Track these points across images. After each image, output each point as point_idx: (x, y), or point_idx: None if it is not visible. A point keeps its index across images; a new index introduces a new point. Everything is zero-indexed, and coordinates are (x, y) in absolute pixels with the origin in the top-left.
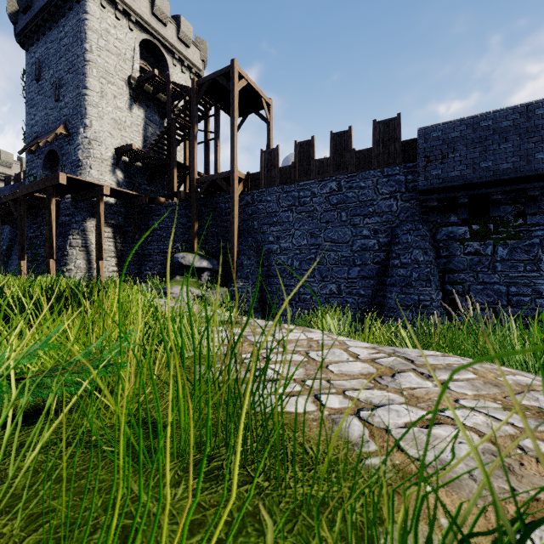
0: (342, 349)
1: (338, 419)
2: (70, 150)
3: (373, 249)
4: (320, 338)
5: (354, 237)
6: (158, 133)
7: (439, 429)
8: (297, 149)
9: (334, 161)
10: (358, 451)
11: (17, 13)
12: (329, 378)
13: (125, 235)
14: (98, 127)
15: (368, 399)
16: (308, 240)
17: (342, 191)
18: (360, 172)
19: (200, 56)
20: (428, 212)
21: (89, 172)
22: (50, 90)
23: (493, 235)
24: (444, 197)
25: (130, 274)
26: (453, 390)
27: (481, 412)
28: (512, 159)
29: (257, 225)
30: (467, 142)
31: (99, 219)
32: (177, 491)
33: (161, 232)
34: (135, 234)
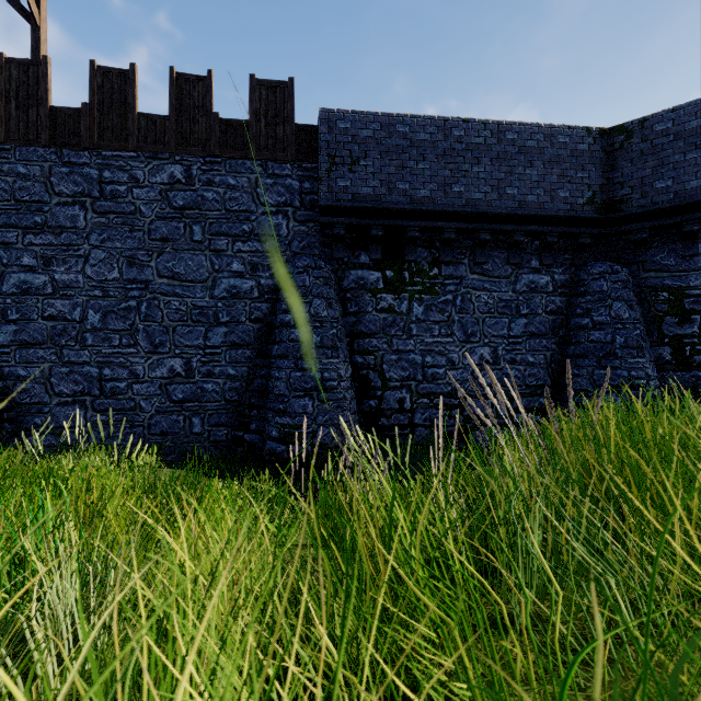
0: None
1: None
2: None
3: (250, 296)
4: None
5: (216, 273)
6: None
7: None
8: (95, 78)
9: (178, 125)
10: None
11: None
12: None
13: None
14: None
15: None
16: (122, 272)
17: (194, 186)
18: (228, 160)
19: None
20: (333, 244)
21: None
22: None
23: (409, 287)
24: (354, 223)
25: None
26: None
27: None
28: (431, 186)
29: None
30: (382, 148)
31: None
32: None
33: None
34: None
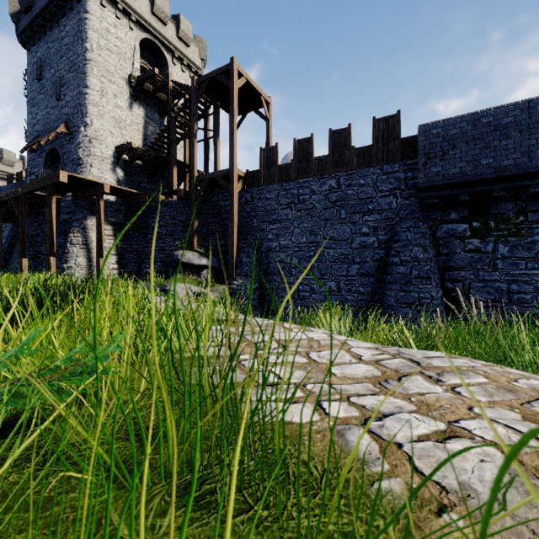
0: (345, 350)
1: (344, 431)
2: (70, 149)
3: (373, 246)
4: (320, 338)
5: (353, 235)
6: (158, 131)
7: (457, 444)
8: (296, 146)
9: (333, 158)
10: (368, 471)
11: (19, 13)
12: (332, 382)
13: (125, 232)
14: (98, 126)
15: (375, 406)
16: (307, 238)
17: (341, 189)
18: (360, 170)
19: (199, 55)
20: (428, 210)
21: (90, 170)
22: (51, 89)
23: (494, 233)
24: (444, 194)
25: (130, 272)
26: (465, 396)
27: (500, 423)
28: (514, 156)
29: (257, 223)
30: (467, 139)
31: (100, 217)
32: (162, 523)
33: (161, 230)
34: (135, 231)
